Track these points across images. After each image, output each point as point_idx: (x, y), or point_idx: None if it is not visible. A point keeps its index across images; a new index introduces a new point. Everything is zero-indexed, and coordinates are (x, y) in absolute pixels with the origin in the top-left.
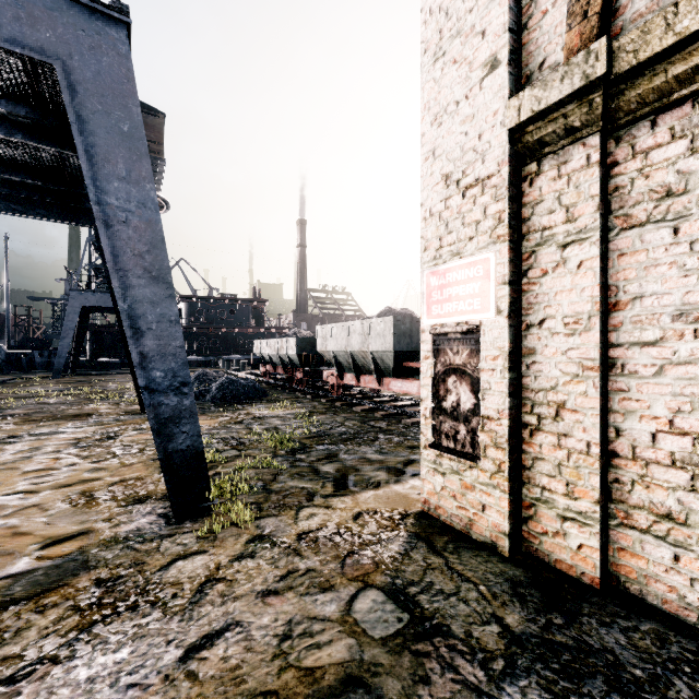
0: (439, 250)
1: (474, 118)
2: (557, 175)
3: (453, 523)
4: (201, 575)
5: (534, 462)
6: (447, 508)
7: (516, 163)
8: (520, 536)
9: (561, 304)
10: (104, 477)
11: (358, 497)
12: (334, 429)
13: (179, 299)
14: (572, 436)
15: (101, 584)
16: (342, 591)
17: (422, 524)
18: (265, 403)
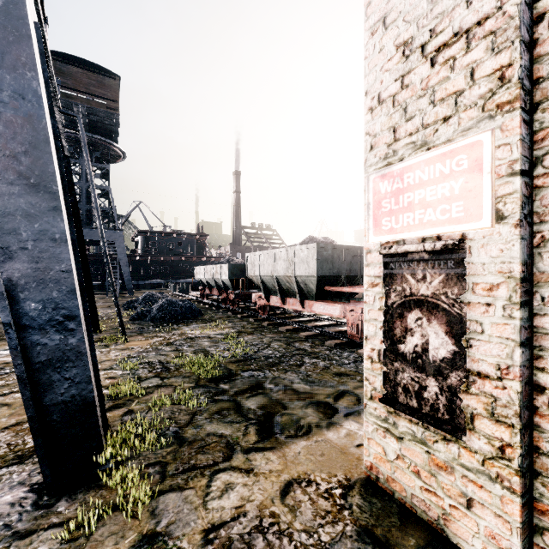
0: (393, 145)
1: None
2: None
3: (416, 509)
4: None
5: None
6: (405, 485)
7: None
8: None
9: None
10: (0, 418)
11: (286, 452)
12: (261, 352)
13: (136, 233)
14: None
15: None
16: None
17: (372, 508)
18: (200, 323)
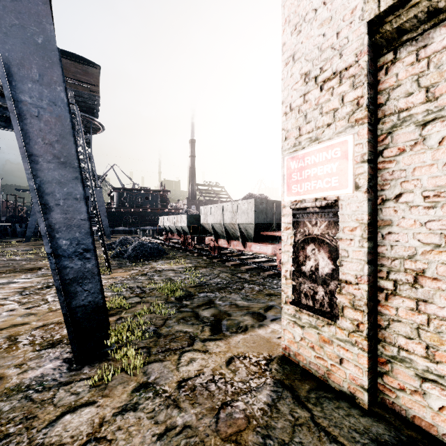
0: (298, 138)
1: (332, 19)
2: (416, 59)
3: (312, 370)
4: (83, 433)
5: (390, 323)
6: (305, 356)
7: (372, 53)
8: (376, 389)
9: (421, 178)
10: (31, 322)
11: (230, 341)
12: (212, 280)
13: (112, 190)
14: (433, 303)
15: None
16: None
17: (284, 370)
18: (165, 260)
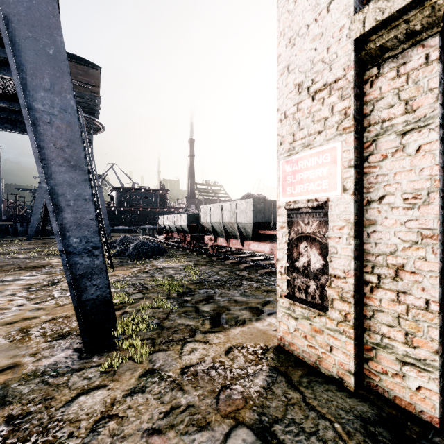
0: (292, 144)
1: (322, 35)
2: (396, 75)
3: (304, 358)
4: (97, 411)
5: (374, 313)
6: (299, 345)
7: (359, 68)
8: (362, 373)
9: (401, 182)
10: (41, 316)
11: (229, 333)
12: (211, 277)
13: (112, 189)
14: (411, 294)
15: (10, 422)
16: (216, 429)
17: (279, 359)
18: (165, 258)
